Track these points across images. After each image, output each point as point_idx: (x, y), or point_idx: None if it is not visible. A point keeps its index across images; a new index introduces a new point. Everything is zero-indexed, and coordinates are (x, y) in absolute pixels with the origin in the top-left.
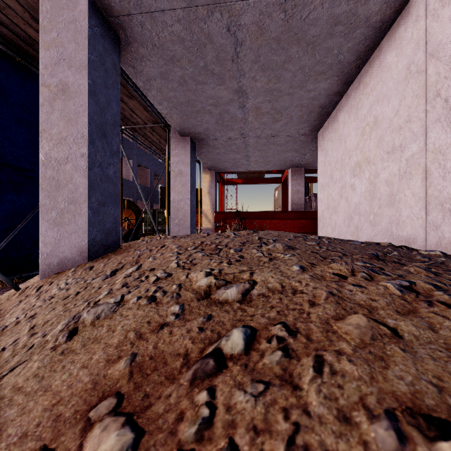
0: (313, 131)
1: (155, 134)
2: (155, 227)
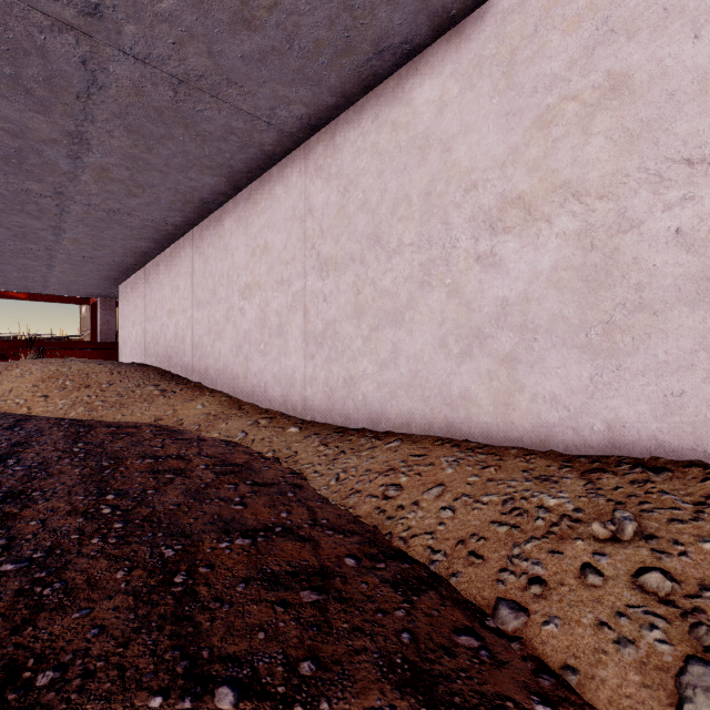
0: (115, 284)
1: None
2: None
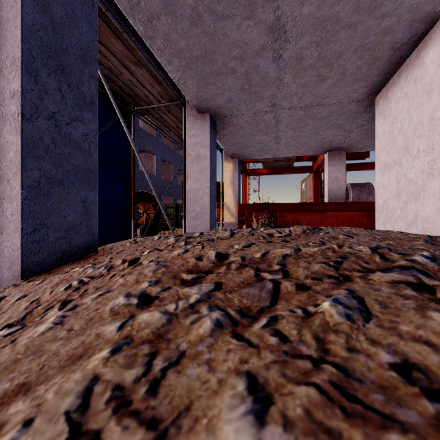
0: (371, 94)
1: (171, 116)
2: (167, 221)
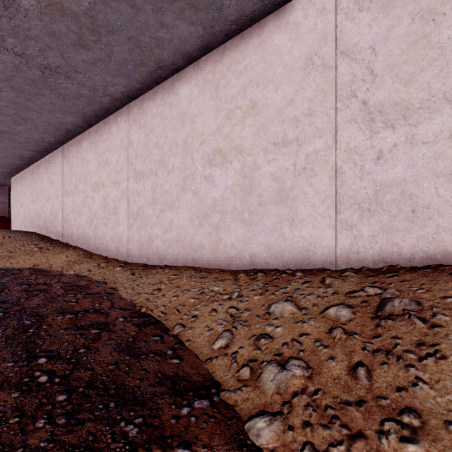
0: (8, 177)
1: None
2: None
